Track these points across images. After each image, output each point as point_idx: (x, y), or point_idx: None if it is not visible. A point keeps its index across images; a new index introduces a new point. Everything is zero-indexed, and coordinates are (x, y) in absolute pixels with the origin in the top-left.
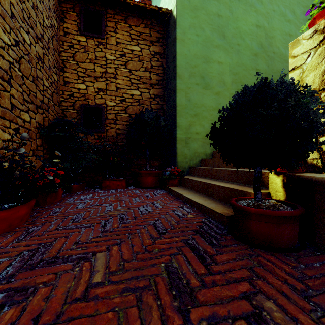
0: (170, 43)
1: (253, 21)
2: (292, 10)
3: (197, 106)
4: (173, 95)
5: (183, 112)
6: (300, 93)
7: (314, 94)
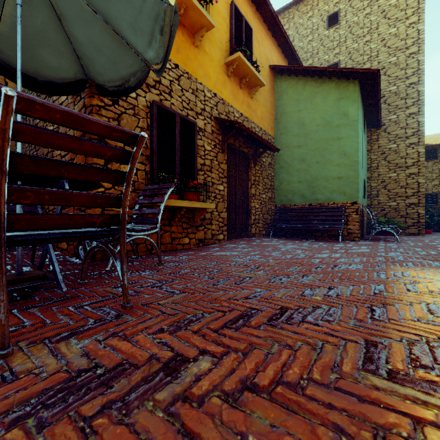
0: None
1: None
2: None
3: None
4: None
5: None
6: None
7: None
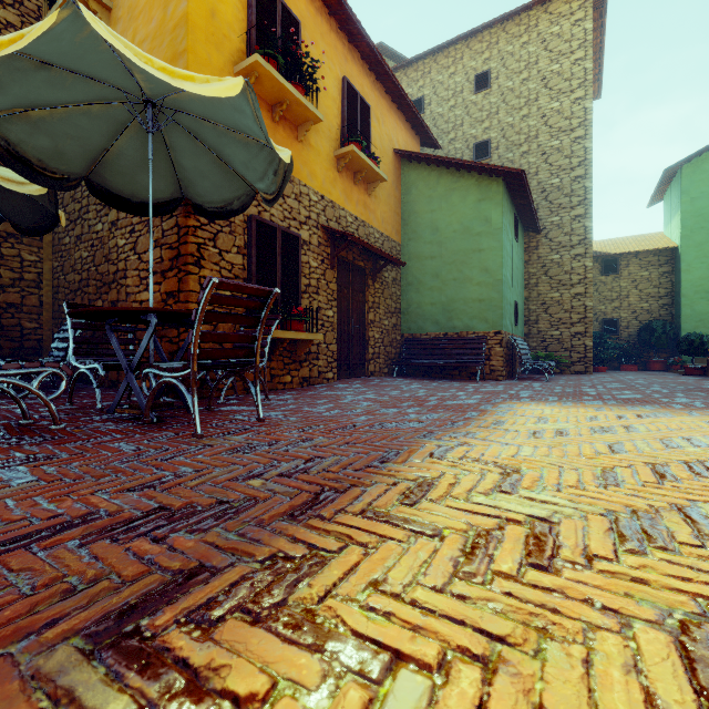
0: (677, 268)
1: None
2: None
3: (701, 314)
4: (679, 308)
5: (687, 320)
6: (702, 337)
7: (705, 338)
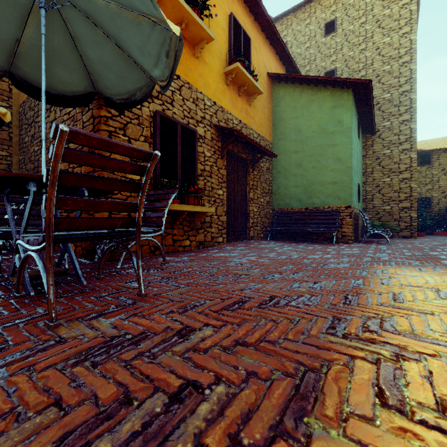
0: None
1: None
2: None
3: None
4: None
5: None
6: None
7: None
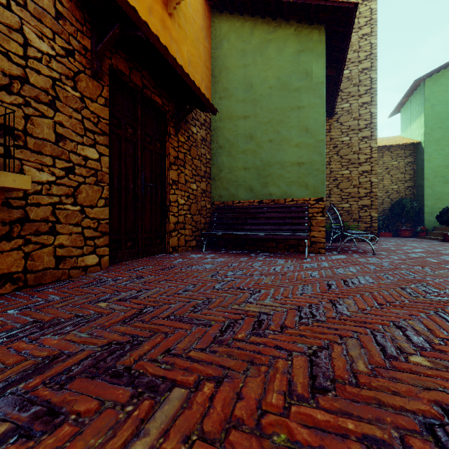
0: (419, 159)
1: None
2: None
3: (439, 193)
4: (422, 189)
5: (429, 198)
6: None
7: None
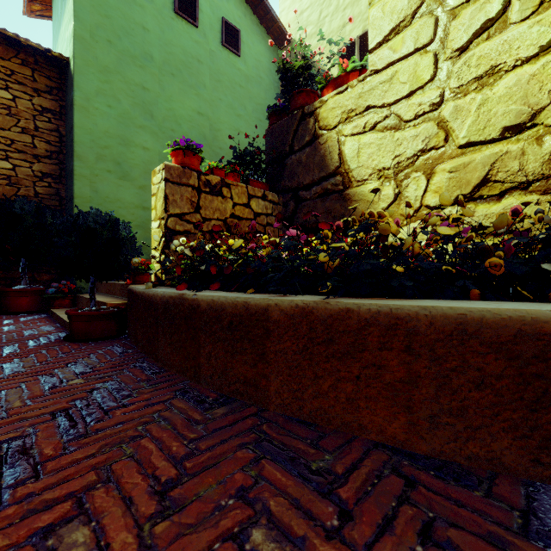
0: (68, 104)
1: (193, 105)
2: (243, 105)
3: (109, 201)
4: (71, 181)
5: (86, 208)
6: (117, 224)
7: (123, 227)
